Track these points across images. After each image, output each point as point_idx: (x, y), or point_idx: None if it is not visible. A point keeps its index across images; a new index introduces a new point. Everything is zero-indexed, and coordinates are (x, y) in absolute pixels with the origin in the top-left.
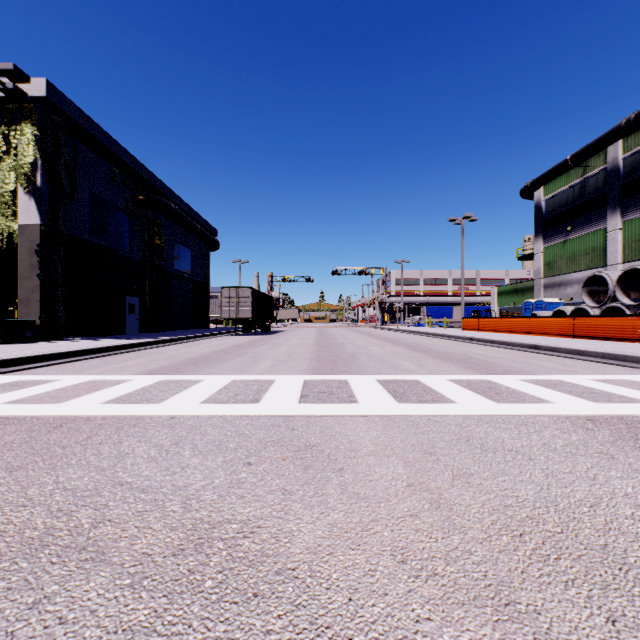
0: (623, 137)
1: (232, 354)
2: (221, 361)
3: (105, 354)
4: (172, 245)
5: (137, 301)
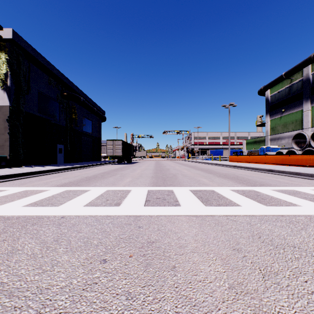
0: (312, 63)
1: (110, 174)
2: (103, 178)
3: (41, 174)
4: (81, 118)
5: (63, 147)
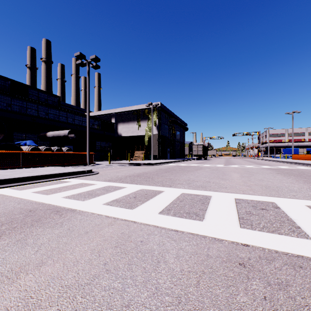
0: None
1: (204, 163)
2: (204, 163)
3: (177, 162)
4: (176, 132)
5: (169, 150)
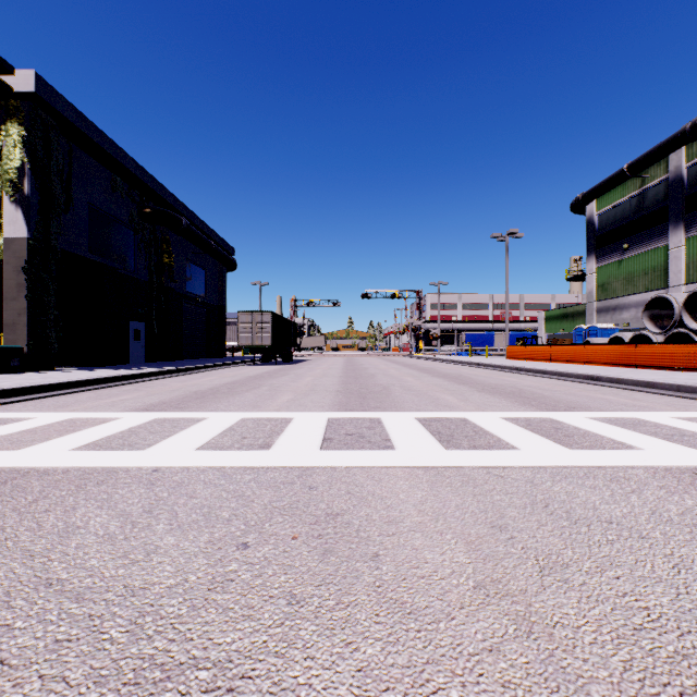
0: (688, 143)
1: (246, 386)
2: (232, 395)
3: (99, 386)
4: (183, 264)
5: (143, 326)
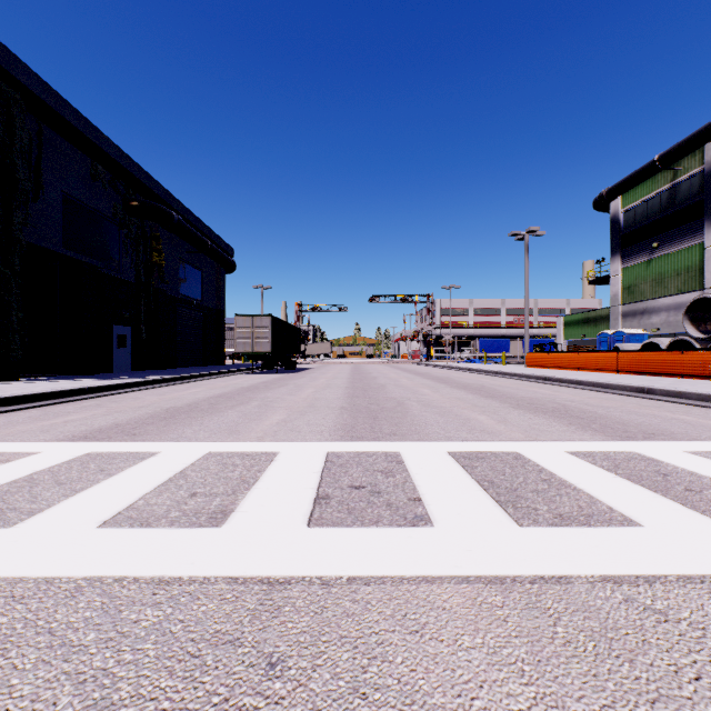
0: None
1: (233, 401)
2: (210, 413)
3: (53, 402)
4: (176, 264)
5: (129, 331)
